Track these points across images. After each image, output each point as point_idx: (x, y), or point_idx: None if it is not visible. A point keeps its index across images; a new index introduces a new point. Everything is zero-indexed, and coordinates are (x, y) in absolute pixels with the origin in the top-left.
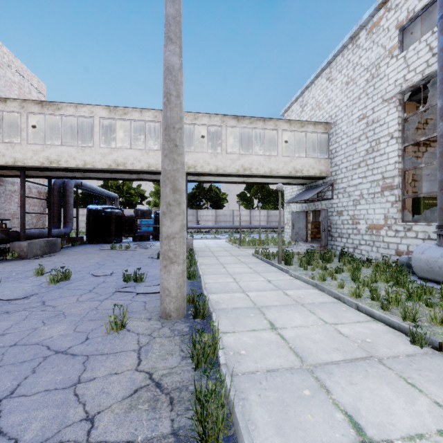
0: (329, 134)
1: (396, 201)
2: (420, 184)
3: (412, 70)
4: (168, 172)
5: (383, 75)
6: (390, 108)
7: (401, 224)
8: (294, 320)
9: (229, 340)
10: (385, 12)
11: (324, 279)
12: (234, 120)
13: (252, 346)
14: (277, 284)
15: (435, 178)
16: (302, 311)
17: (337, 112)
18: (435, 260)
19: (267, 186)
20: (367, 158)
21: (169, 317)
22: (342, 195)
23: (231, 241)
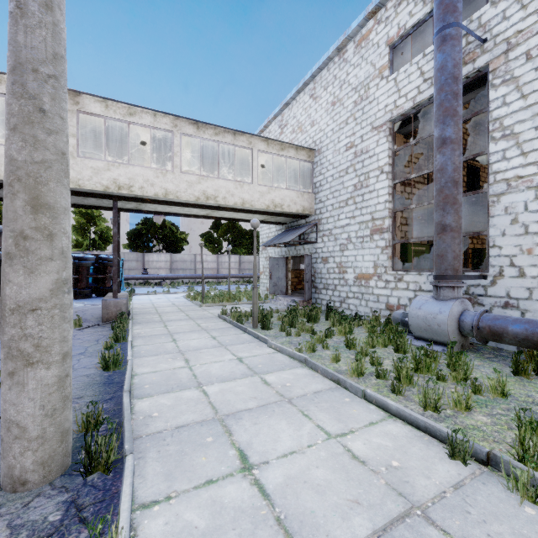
0: (313, 164)
1: (387, 246)
2: (406, 228)
3: (403, 96)
4: (20, 166)
5: (372, 98)
6: (380, 137)
7: (392, 273)
8: (280, 438)
9: (153, 531)
10: (374, 24)
11: (315, 350)
12: (192, 126)
13: (202, 537)
14: (252, 365)
15: (419, 222)
16: (290, 414)
17: (322, 137)
18: (434, 317)
19: (239, 225)
20: (355, 195)
21: (22, 485)
22: (327, 238)
23: (190, 297)
